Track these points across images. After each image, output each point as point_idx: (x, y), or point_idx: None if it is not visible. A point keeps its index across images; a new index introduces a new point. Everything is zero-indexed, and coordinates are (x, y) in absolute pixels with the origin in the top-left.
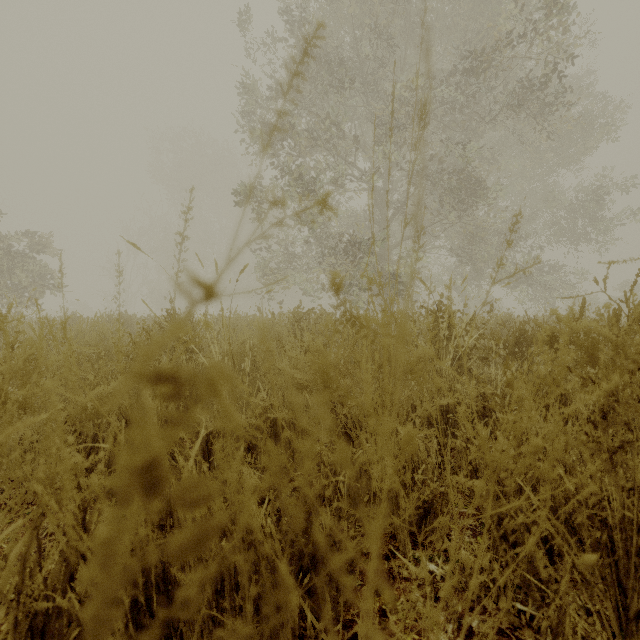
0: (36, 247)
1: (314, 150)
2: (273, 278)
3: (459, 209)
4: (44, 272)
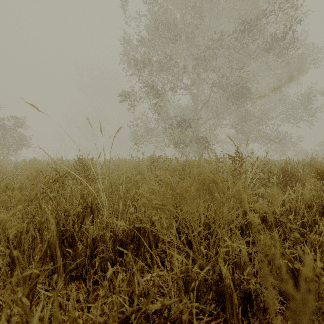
0: (17, 124)
1: (161, 73)
2: (139, 140)
3: (237, 104)
4: (21, 137)
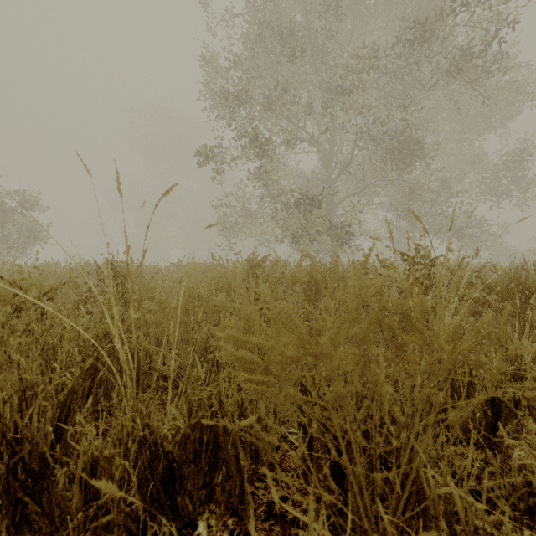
0: (25, 204)
1: (268, 116)
2: (232, 230)
3: (399, 168)
4: (33, 226)
